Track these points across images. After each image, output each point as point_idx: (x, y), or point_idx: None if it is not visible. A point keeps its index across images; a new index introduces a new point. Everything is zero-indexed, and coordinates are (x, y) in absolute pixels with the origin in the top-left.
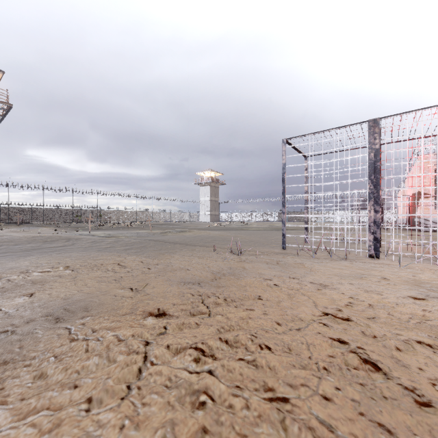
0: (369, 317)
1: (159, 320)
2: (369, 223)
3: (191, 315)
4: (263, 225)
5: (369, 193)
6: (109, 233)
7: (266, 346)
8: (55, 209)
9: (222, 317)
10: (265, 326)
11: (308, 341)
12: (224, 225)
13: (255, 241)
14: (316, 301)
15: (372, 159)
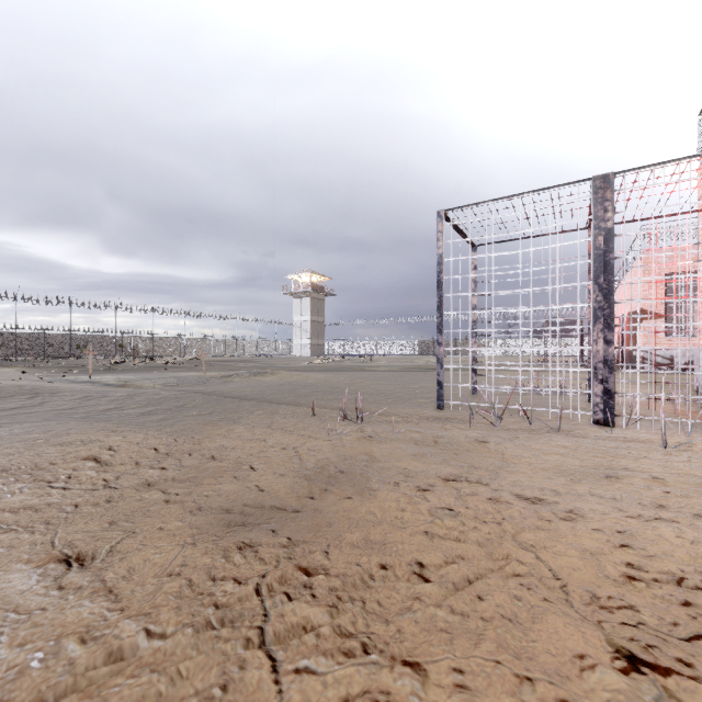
0: None
1: None
2: (596, 363)
3: None
4: (397, 362)
5: (594, 309)
6: (128, 377)
7: None
8: (39, 335)
9: None
10: None
11: None
12: (333, 362)
13: (387, 393)
14: (560, 570)
15: (601, 248)
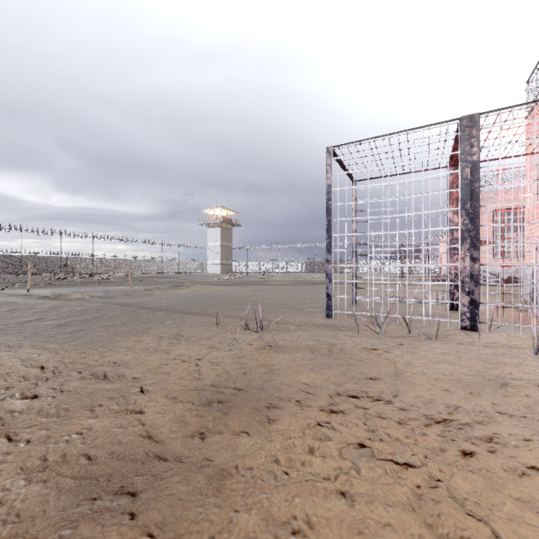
0: None
1: None
2: (463, 277)
3: None
4: (289, 277)
5: (462, 230)
6: (63, 291)
7: None
8: None
9: None
10: None
11: None
12: (239, 278)
13: (283, 304)
14: None
15: (467, 178)
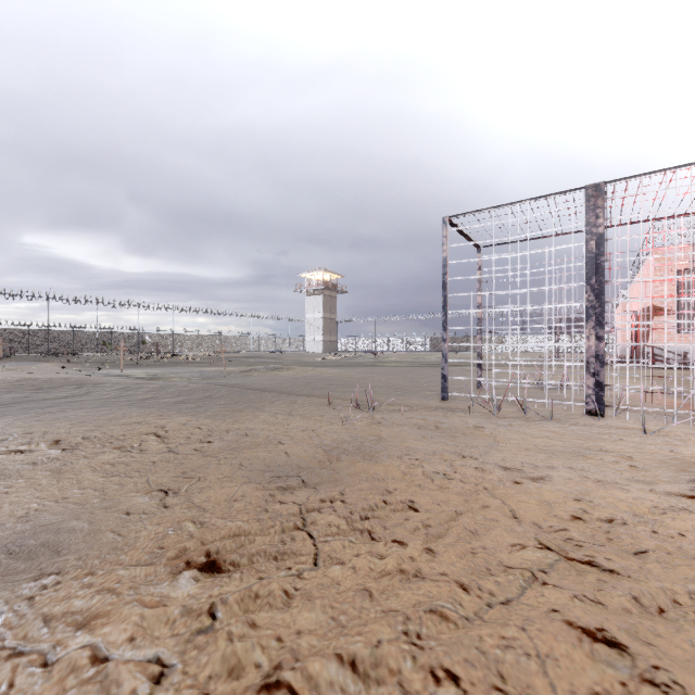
0: (625, 548)
1: (205, 585)
2: (588, 358)
3: (277, 562)
4: (408, 358)
5: (587, 307)
6: (155, 371)
7: (447, 673)
8: (69, 332)
9: (341, 570)
10: (436, 597)
11: (541, 650)
12: (345, 358)
13: (396, 387)
14: (518, 510)
15: (592, 251)
